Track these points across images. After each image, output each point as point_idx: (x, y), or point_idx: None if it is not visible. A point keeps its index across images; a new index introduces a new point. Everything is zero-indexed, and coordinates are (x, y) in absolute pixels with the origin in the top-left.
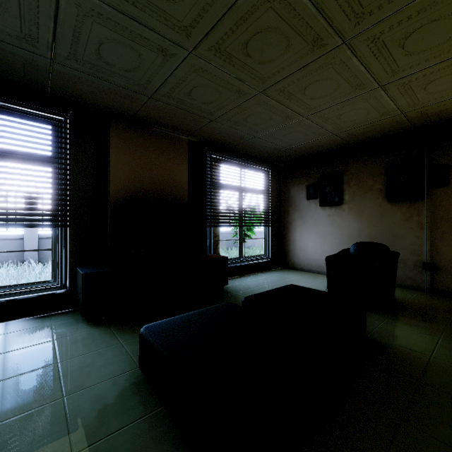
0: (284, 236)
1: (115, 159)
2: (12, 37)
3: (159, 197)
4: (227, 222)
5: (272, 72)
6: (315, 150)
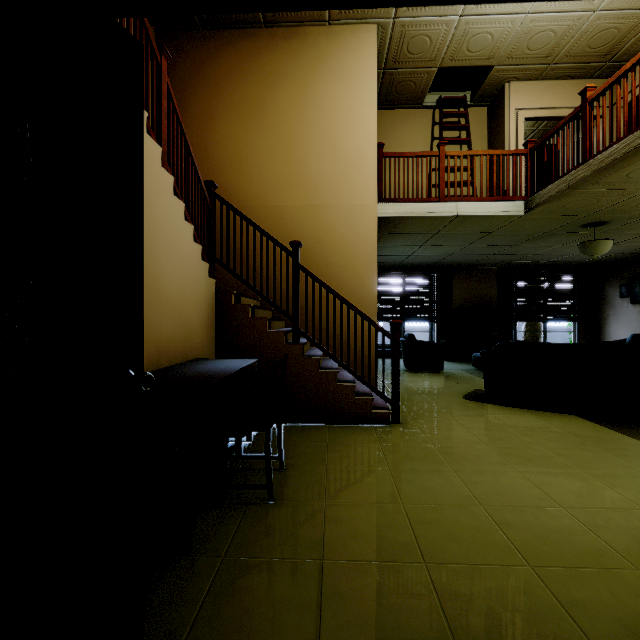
0: (600, 331)
1: (455, 288)
2: (429, 261)
3: (478, 305)
4: (529, 319)
5: (534, 251)
6: (616, 258)
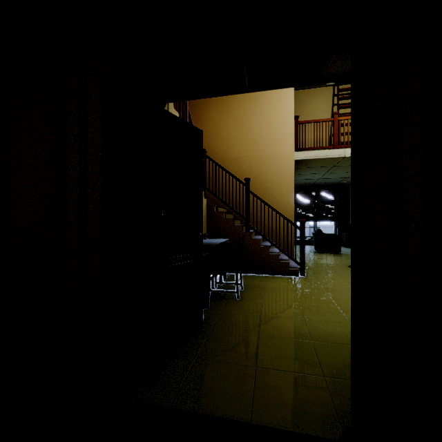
0: None
1: None
2: (332, 182)
3: None
4: None
5: None
6: None
